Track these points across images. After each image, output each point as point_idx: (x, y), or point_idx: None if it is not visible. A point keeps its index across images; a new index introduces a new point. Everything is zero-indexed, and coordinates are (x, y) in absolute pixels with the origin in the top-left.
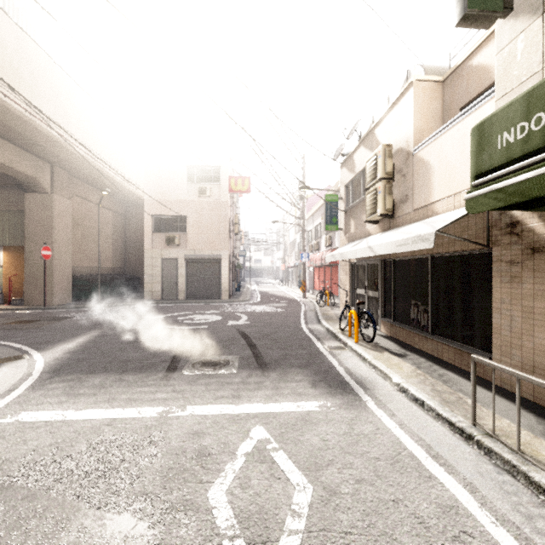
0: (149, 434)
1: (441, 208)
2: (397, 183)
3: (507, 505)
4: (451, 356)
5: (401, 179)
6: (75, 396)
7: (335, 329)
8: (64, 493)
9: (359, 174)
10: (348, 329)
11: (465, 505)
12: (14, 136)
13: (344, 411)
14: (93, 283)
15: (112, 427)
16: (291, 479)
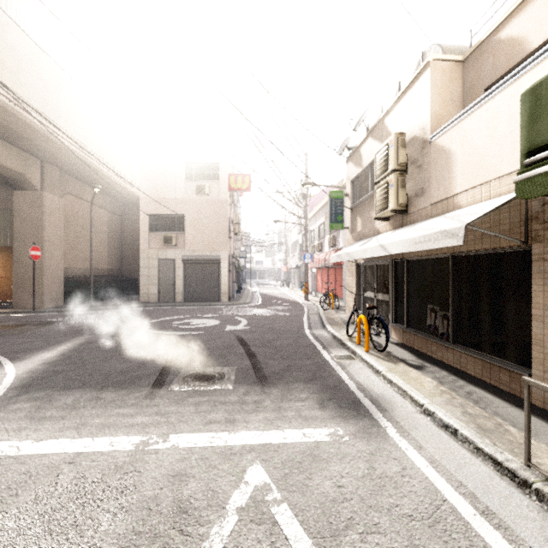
0: (118, 477)
1: (465, 200)
2: (411, 175)
3: None
4: (478, 369)
5: (416, 170)
6: (39, 420)
7: (342, 335)
8: None
9: (367, 169)
10: (357, 336)
11: None
12: None
13: (360, 442)
14: (86, 285)
15: (74, 465)
16: None
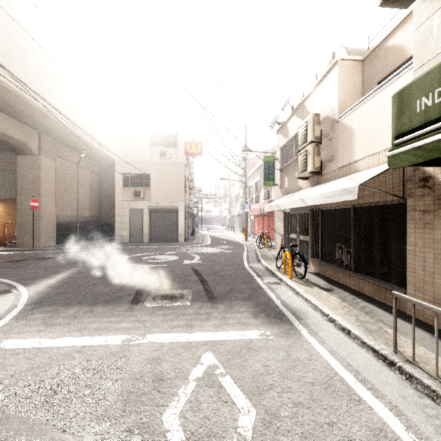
0: (113, 360)
1: (362, 166)
2: (324, 146)
3: (430, 428)
4: (371, 290)
5: (328, 142)
6: (52, 325)
7: (273, 267)
8: (34, 416)
9: (292, 139)
10: (283, 268)
11: (392, 428)
12: (7, 108)
13: (282, 339)
14: (73, 229)
15: (82, 353)
16: (237, 402)
